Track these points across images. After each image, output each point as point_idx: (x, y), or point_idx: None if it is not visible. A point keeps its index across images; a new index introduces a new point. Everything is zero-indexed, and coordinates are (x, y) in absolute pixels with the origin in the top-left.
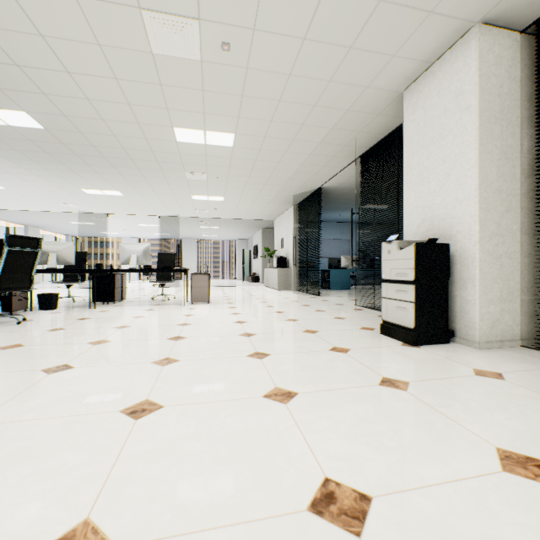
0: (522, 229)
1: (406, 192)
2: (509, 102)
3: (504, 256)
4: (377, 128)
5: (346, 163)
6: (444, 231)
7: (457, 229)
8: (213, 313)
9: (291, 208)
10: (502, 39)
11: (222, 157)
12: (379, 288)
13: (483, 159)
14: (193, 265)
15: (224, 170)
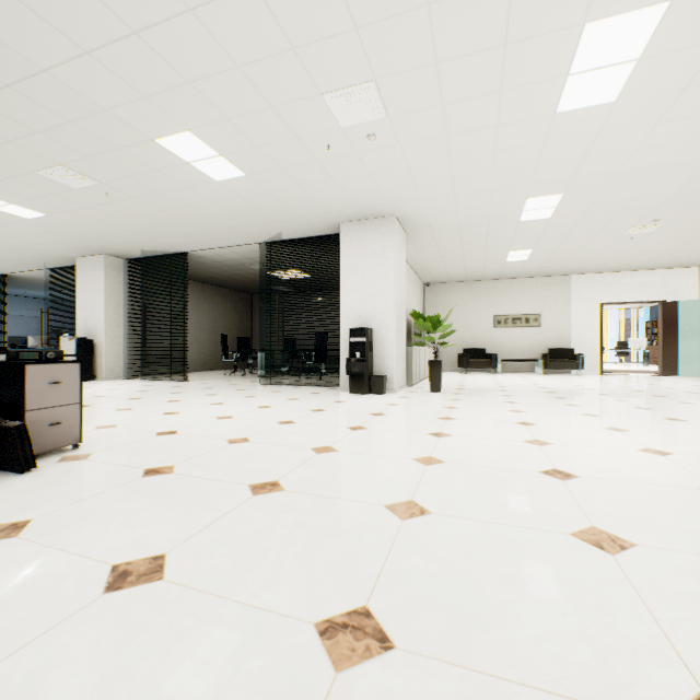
0: (126, 335)
1: (78, 310)
2: (120, 285)
3: (118, 345)
4: (63, 263)
5: (37, 268)
6: (94, 333)
7: (99, 333)
8: None
9: None
10: (116, 261)
11: None
12: None
13: (107, 307)
14: None
15: None
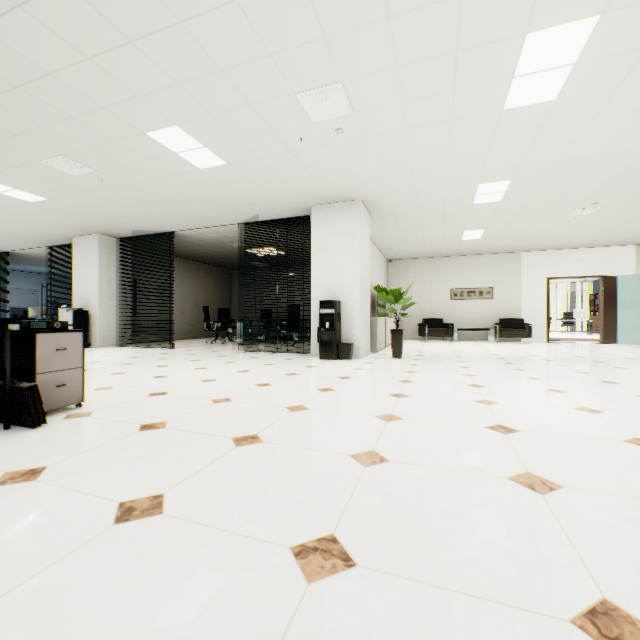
0: (118, 306)
1: (74, 284)
2: (112, 262)
3: (110, 315)
4: (61, 241)
5: (37, 246)
6: (89, 305)
7: (93, 305)
8: None
9: None
10: (109, 240)
11: None
12: None
13: (101, 281)
14: None
15: None
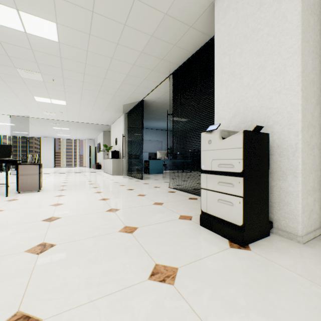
0: None
1: (217, 90)
2: None
3: (316, 147)
4: (188, 44)
5: (162, 78)
6: (258, 123)
7: (275, 120)
8: (29, 205)
9: (122, 116)
10: None
11: (50, 54)
12: (180, 172)
13: (304, 46)
14: (51, 157)
15: (58, 71)
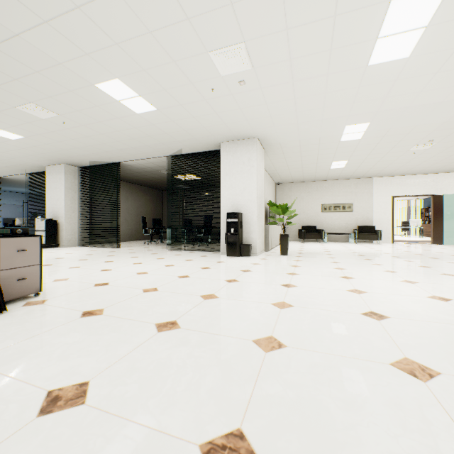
0: (79, 217)
1: (47, 201)
2: (75, 184)
3: (73, 224)
4: (37, 169)
5: (21, 173)
6: (58, 216)
7: (61, 216)
8: None
9: None
10: (72, 168)
11: None
12: None
13: (66, 198)
14: None
15: None
